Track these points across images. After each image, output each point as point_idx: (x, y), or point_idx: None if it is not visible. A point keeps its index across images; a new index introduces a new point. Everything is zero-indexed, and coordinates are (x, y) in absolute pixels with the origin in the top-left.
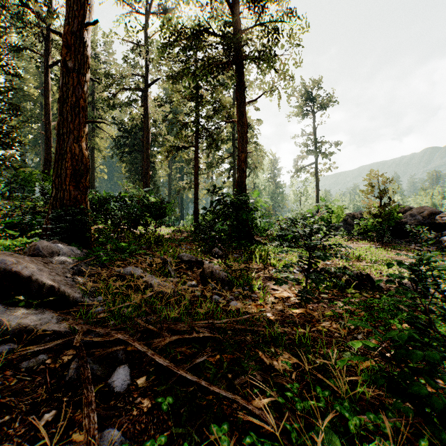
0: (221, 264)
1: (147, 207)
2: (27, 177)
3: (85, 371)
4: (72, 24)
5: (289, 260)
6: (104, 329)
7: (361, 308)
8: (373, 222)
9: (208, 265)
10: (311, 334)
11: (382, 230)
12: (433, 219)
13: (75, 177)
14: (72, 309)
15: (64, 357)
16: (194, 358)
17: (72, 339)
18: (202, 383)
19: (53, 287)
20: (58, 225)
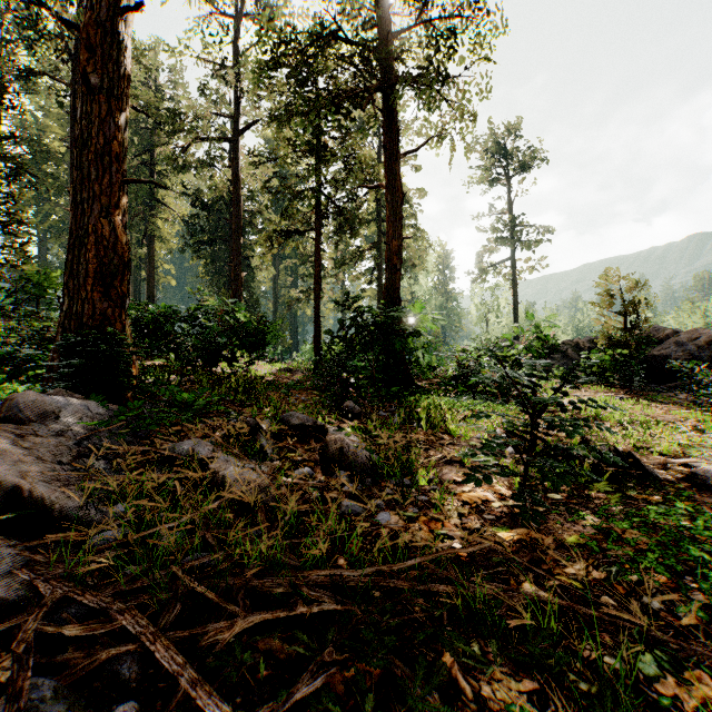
0: (359, 431)
1: (234, 330)
2: (42, 282)
3: None
4: (99, 9)
5: (491, 432)
6: (98, 599)
7: (638, 529)
8: (614, 355)
9: (334, 435)
10: (554, 601)
11: (630, 368)
12: None
13: (103, 277)
14: (50, 539)
15: None
16: (296, 677)
17: (24, 622)
18: None
19: (19, 489)
20: (66, 362)
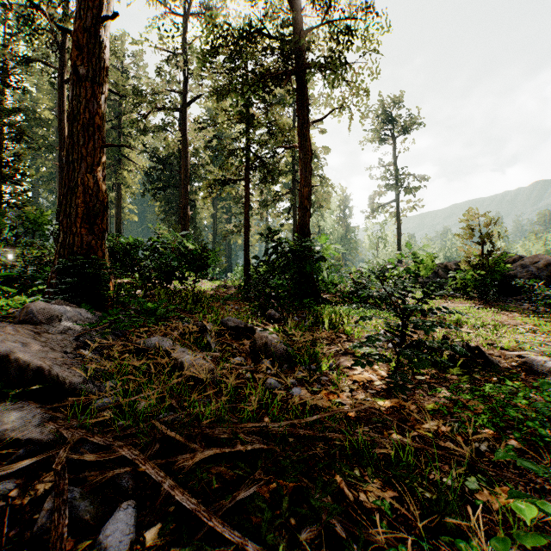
0: (279, 331)
1: (184, 256)
2: (37, 219)
3: (60, 520)
4: (85, 18)
5: (373, 330)
6: (104, 439)
7: (477, 399)
8: (473, 275)
9: (260, 334)
10: (413, 445)
11: (485, 285)
12: (550, 271)
13: (88, 217)
14: (65, 403)
15: (39, 485)
16: (237, 488)
17: (56, 454)
18: (248, 547)
19: (41, 369)
20: (63, 280)
